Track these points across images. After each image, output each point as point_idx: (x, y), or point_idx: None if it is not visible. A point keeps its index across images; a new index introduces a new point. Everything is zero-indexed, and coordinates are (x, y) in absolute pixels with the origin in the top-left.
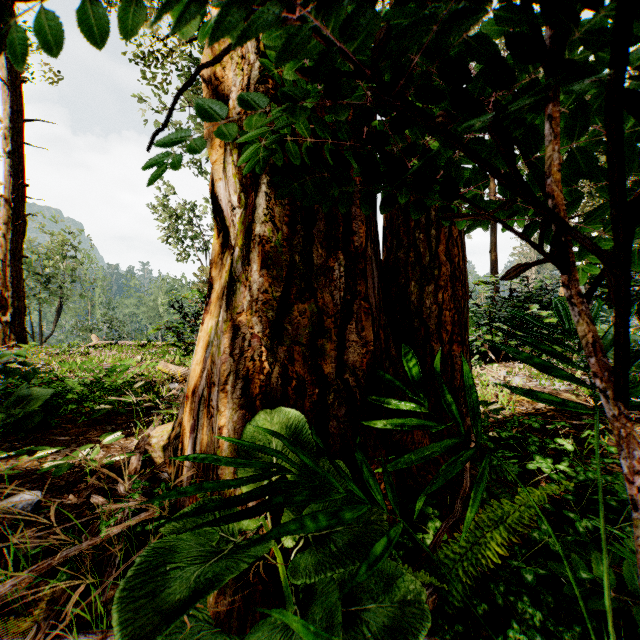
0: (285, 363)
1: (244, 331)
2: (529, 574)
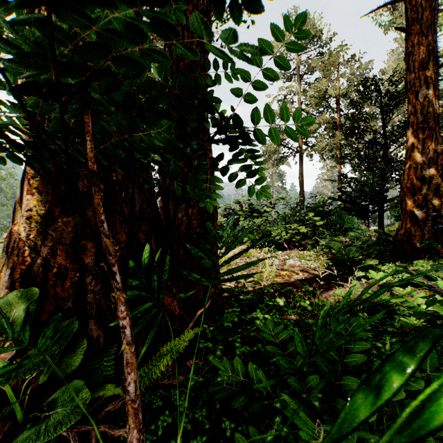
0: (48, 257)
1: (16, 236)
2: (192, 381)
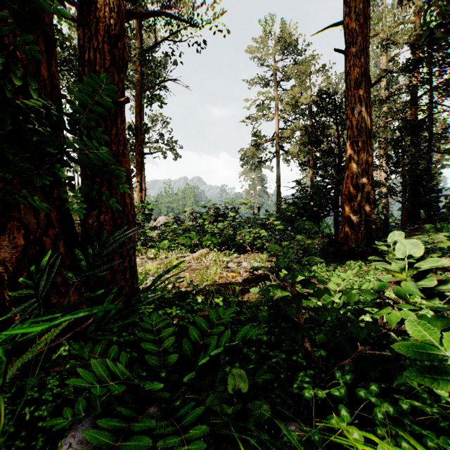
0: None
1: None
2: (70, 365)
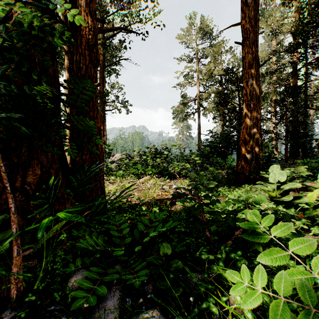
0: None
1: None
2: (69, 243)
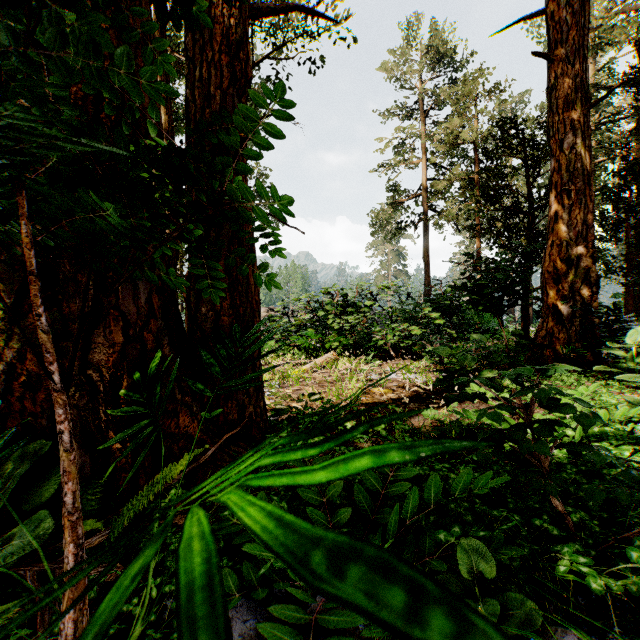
0: (15, 362)
1: None
2: None
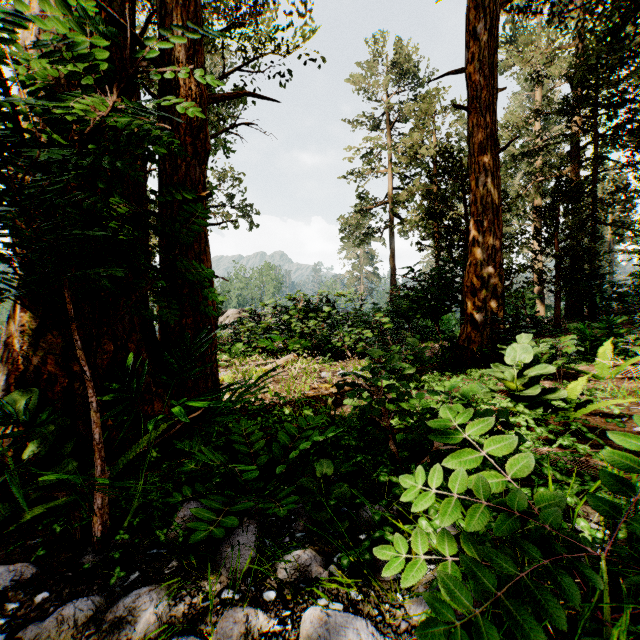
0: (40, 365)
1: (11, 348)
2: (166, 465)
